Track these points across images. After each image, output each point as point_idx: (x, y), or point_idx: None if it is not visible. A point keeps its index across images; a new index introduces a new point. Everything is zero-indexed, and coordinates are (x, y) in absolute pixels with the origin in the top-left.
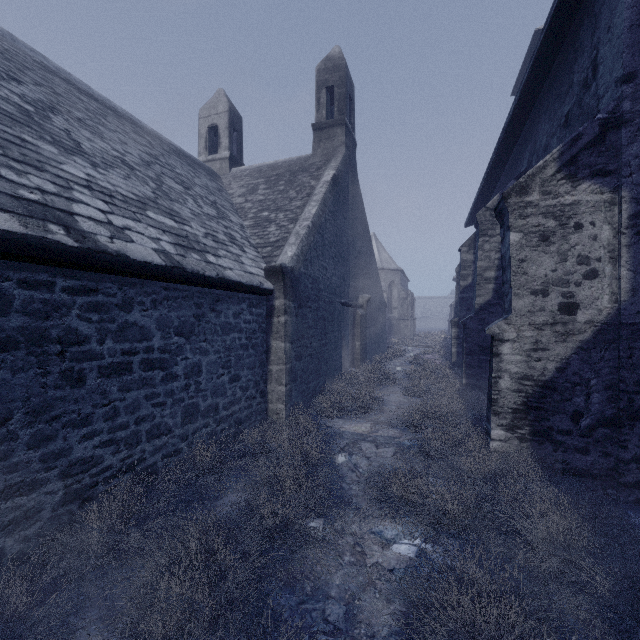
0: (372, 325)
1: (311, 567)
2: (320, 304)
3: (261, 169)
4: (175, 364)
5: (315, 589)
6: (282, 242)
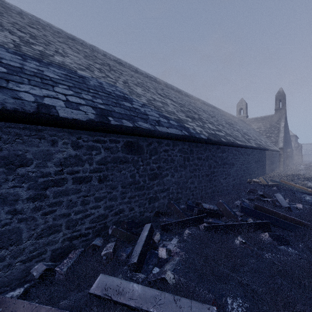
0: (289, 157)
1: None
2: (284, 152)
3: (257, 119)
4: (275, 160)
5: None
6: (276, 141)
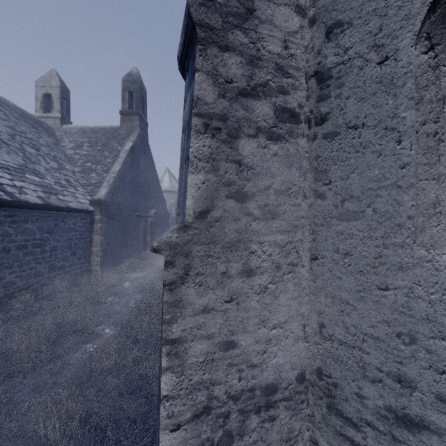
0: (159, 227)
1: (109, 307)
2: (122, 217)
3: (85, 130)
4: (45, 246)
5: (110, 310)
6: (99, 184)
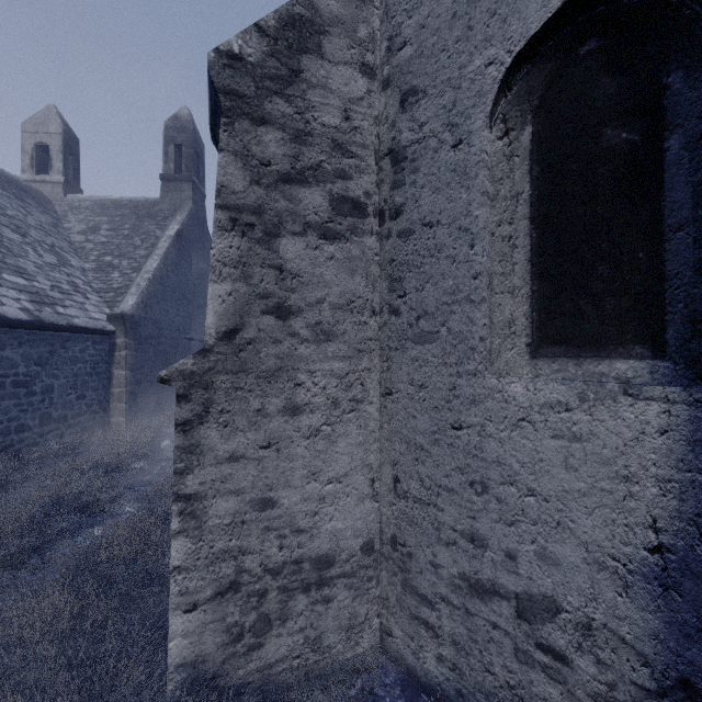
0: None
1: (134, 476)
2: (162, 340)
3: (104, 204)
4: (35, 385)
5: (135, 481)
6: (125, 289)
